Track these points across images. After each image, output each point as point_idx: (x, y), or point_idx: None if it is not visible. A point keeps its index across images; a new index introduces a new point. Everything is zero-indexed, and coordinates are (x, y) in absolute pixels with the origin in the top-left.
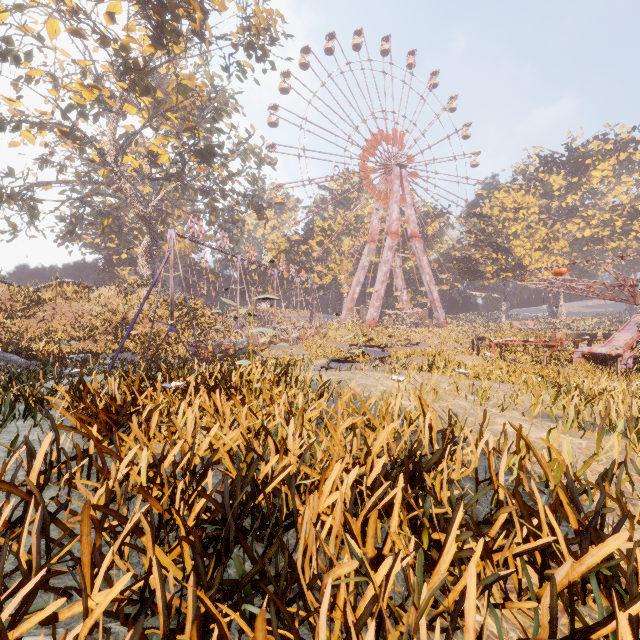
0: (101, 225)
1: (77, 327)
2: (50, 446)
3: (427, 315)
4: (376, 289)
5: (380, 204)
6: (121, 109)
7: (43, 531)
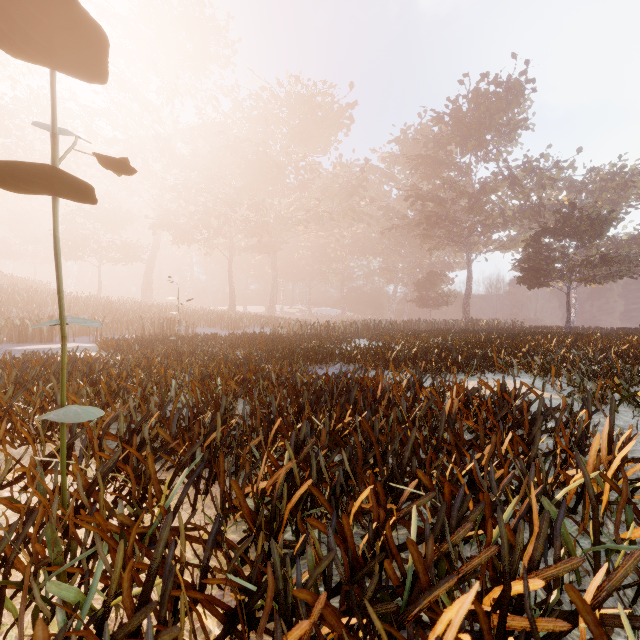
0: None
1: None
2: (627, 438)
3: None
4: None
5: None
6: None
7: (472, 441)
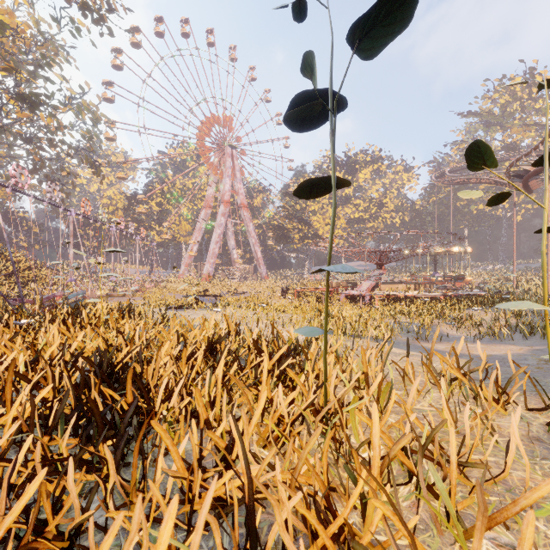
0: None
1: None
2: None
3: (253, 270)
4: (211, 248)
5: (215, 176)
6: None
7: None
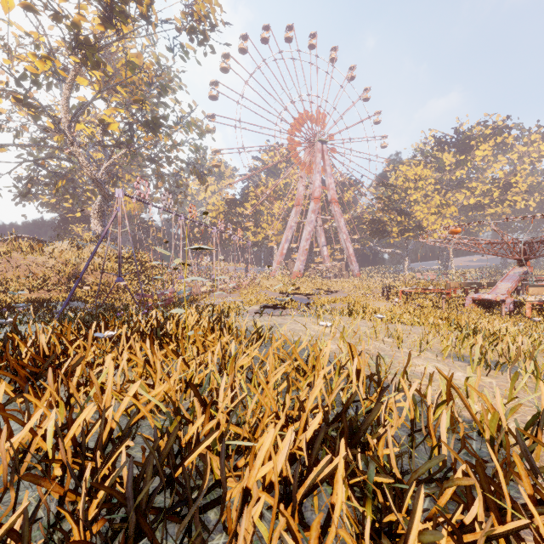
0: (55, 186)
1: (31, 278)
2: None
3: (344, 268)
4: (302, 245)
5: (305, 173)
6: (74, 81)
7: None
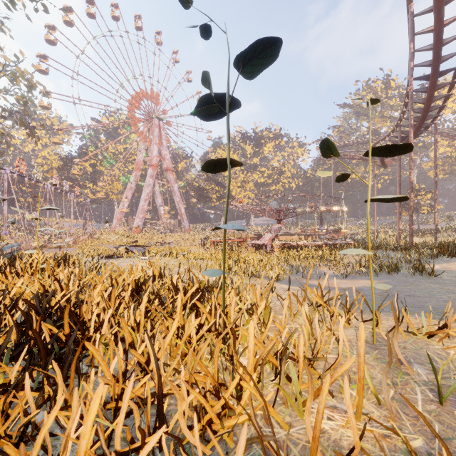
0: None
1: None
2: None
3: (177, 224)
4: (141, 205)
5: (144, 143)
6: None
7: None
